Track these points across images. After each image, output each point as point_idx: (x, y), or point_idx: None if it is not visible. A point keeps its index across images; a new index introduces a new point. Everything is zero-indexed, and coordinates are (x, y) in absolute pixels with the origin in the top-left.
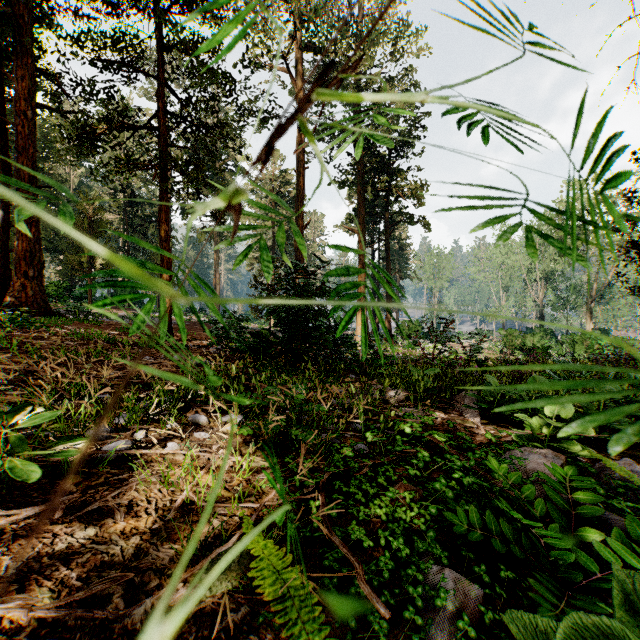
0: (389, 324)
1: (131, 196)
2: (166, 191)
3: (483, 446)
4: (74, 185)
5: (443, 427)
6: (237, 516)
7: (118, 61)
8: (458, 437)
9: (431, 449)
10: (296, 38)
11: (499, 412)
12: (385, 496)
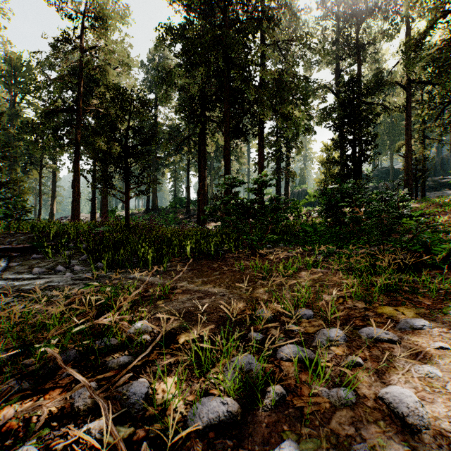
0: None
1: None
2: None
3: None
4: None
5: None
6: None
7: None
8: None
9: None
10: None
11: None
12: None
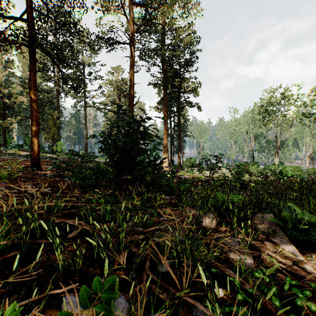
0: (180, 160)
1: None
2: (35, 66)
3: None
4: (2, 81)
5: None
6: None
7: None
8: None
9: None
10: None
11: (312, 241)
12: None
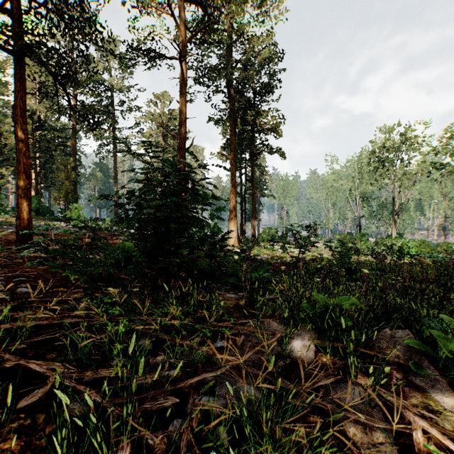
0: (254, 230)
1: (38, 122)
2: (23, 85)
3: None
4: None
5: None
6: None
7: None
8: None
9: None
10: None
11: None
12: None
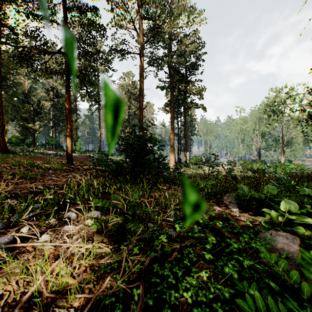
0: (186, 158)
1: (56, 93)
2: (69, 87)
3: (243, 228)
4: (27, 87)
5: (219, 216)
6: (73, 307)
7: (42, 16)
8: (228, 222)
9: (214, 231)
10: (139, 13)
11: (249, 206)
12: (189, 274)
